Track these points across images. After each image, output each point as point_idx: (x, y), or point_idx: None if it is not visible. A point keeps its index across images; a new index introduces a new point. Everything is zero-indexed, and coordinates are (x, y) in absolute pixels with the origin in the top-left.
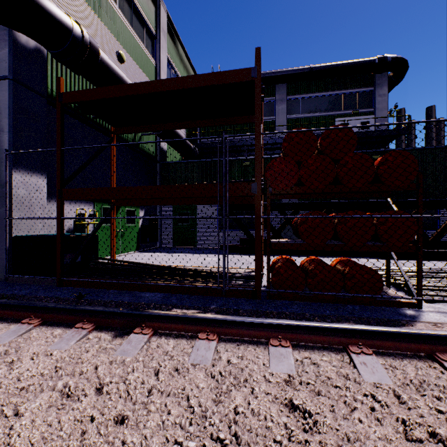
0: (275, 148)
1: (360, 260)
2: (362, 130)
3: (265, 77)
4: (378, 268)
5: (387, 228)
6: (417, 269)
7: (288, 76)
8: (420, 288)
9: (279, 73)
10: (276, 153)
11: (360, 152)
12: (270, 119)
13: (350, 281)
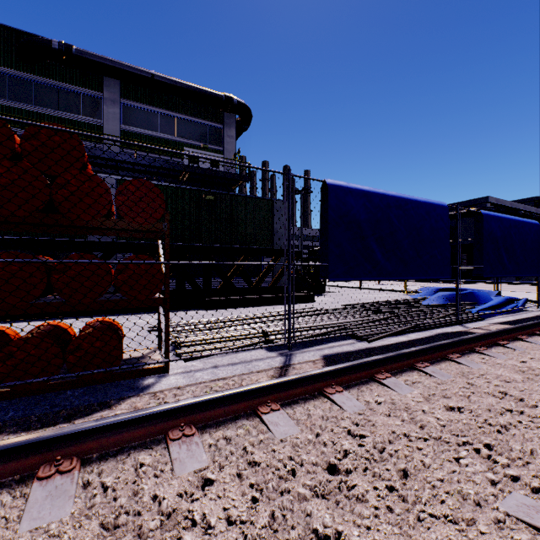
0: (102, 164)
1: (179, 314)
2: (212, 168)
3: (83, 57)
4: (181, 323)
5: (128, 278)
6: (165, 326)
7: (121, 72)
8: (167, 348)
9: (106, 61)
10: (100, 171)
11: (193, 189)
12: (96, 121)
13: (74, 354)
